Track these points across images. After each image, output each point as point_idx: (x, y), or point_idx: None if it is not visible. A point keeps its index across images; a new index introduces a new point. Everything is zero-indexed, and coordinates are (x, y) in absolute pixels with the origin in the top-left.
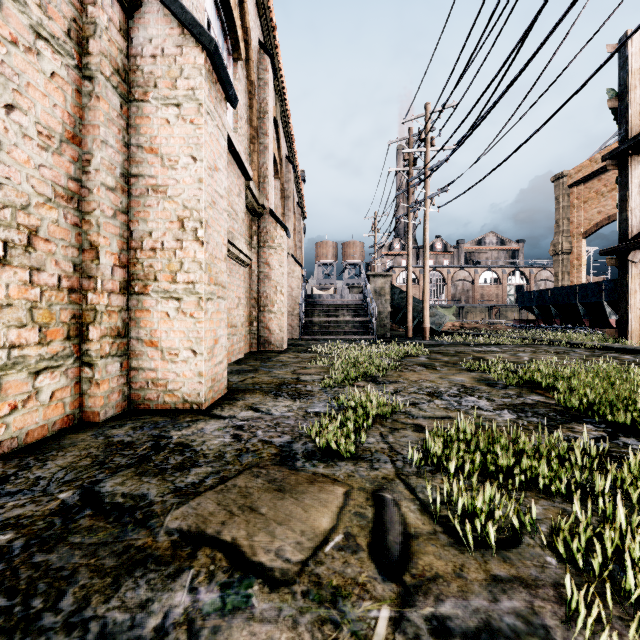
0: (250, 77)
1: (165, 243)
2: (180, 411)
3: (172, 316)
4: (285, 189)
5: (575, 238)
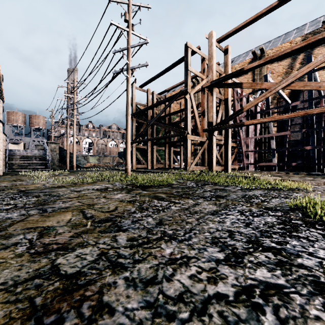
0: None
1: None
2: None
3: None
4: None
5: None
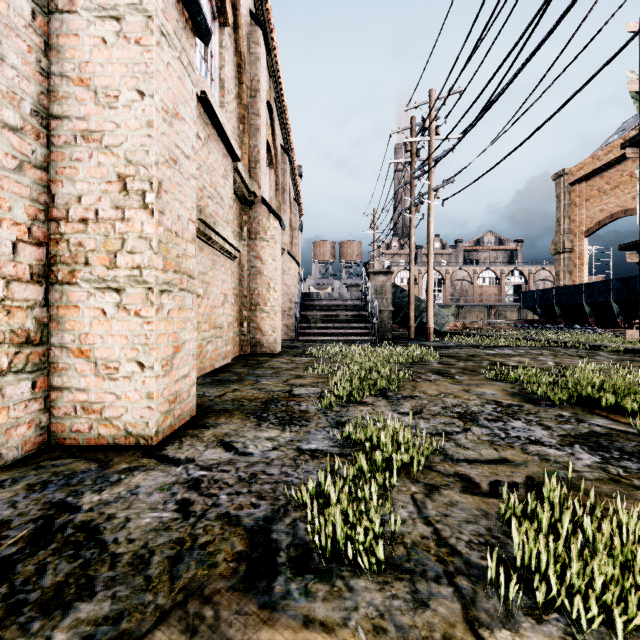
0: (239, 48)
1: (100, 212)
2: (119, 449)
3: (110, 314)
4: (280, 181)
5: (577, 237)
